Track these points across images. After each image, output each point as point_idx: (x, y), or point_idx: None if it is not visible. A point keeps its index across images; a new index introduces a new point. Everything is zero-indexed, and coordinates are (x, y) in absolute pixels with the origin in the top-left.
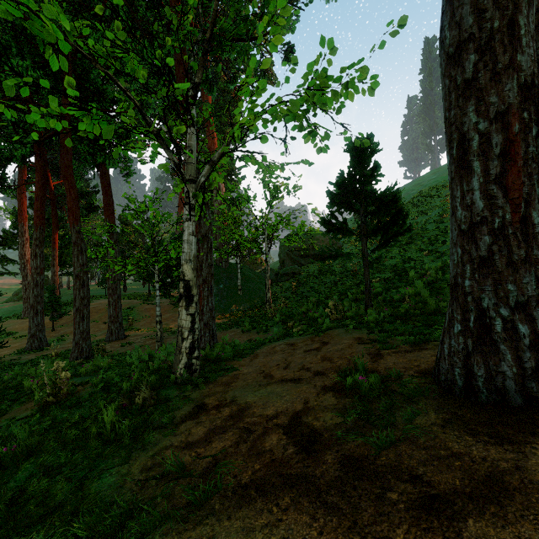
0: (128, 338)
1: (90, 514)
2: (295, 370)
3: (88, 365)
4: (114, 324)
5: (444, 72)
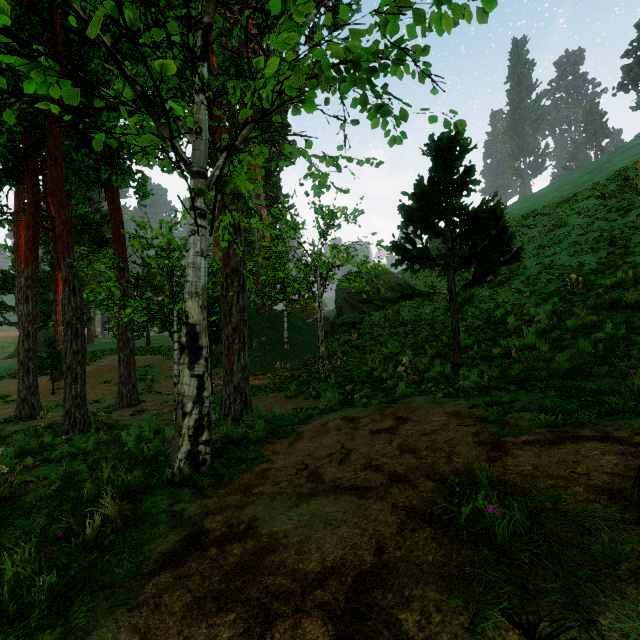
0: (143, 403)
1: None
2: (357, 469)
3: (64, 447)
4: (125, 386)
5: None
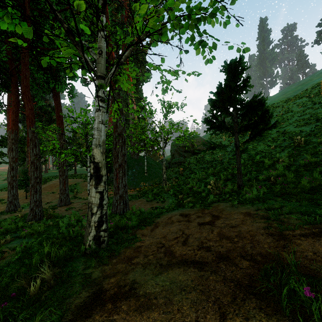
0: (72, 204)
1: None
2: (194, 248)
3: (27, 229)
4: (63, 195)
5: None
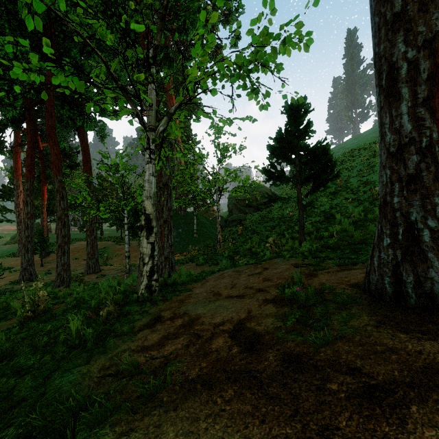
0: (103, 271)
1: (48, 406)
2: (240, 289)
3: (65, 290)
4: (91, 260)
5: (374, 12)
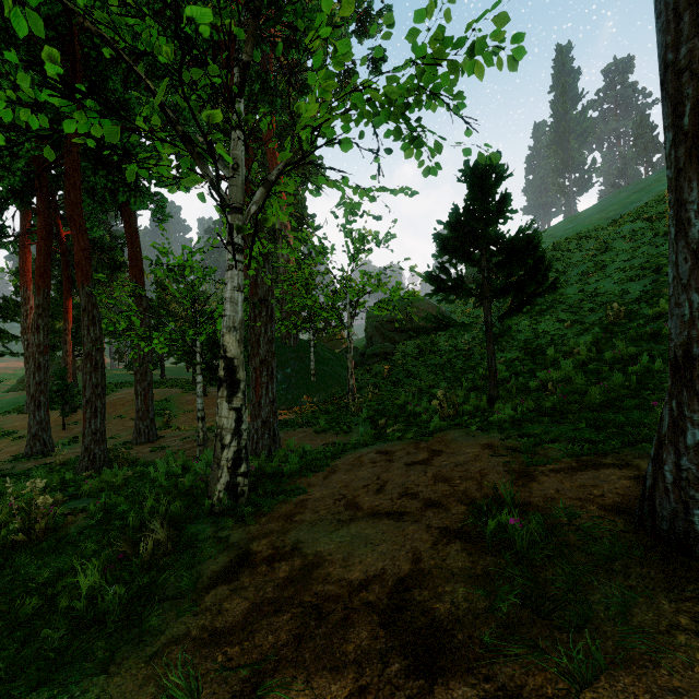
0: (162, 439)
1: None
2: (393, 497)
3: (92, 482)
4: (142, 421)
5: None
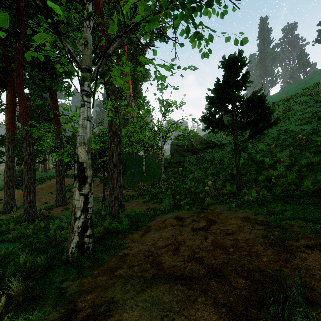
0: (69, 204)
1: None
2: (184, 259)
3: (14, 232)
4: (59, 195)
5: None
